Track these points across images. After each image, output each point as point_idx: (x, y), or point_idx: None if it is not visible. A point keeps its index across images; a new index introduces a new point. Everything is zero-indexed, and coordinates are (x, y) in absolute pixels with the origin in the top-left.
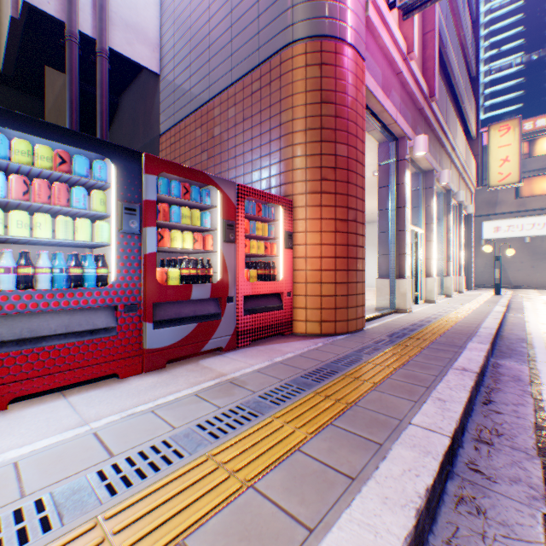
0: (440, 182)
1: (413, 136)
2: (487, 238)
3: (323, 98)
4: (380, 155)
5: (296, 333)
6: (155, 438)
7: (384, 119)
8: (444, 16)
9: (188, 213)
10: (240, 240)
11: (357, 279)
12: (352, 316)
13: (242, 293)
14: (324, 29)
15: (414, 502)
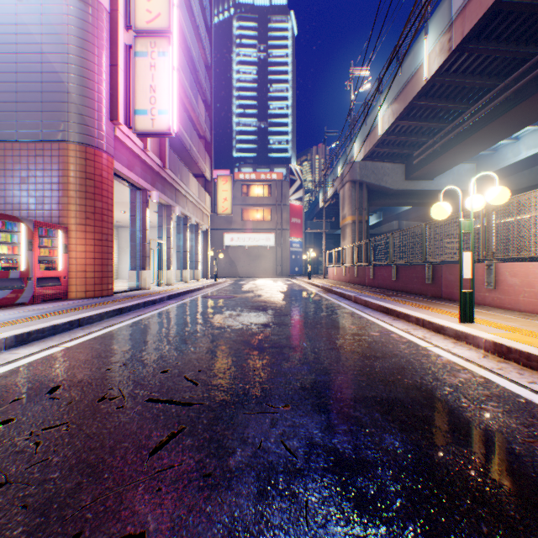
0: (175, 213)
1: (153, 188)
2: (228, 245)
3: (89, 177)
4: (132, 196)
5: (71, 299)
6: (20, 316)
7: (131, 181)
8: (178, 115)
9: (5, 236)
10: (36, 249)
11: (110, 270)
12: (106, 288)
13: (38, 276)
14: (89, 141)
15: (103, 311)
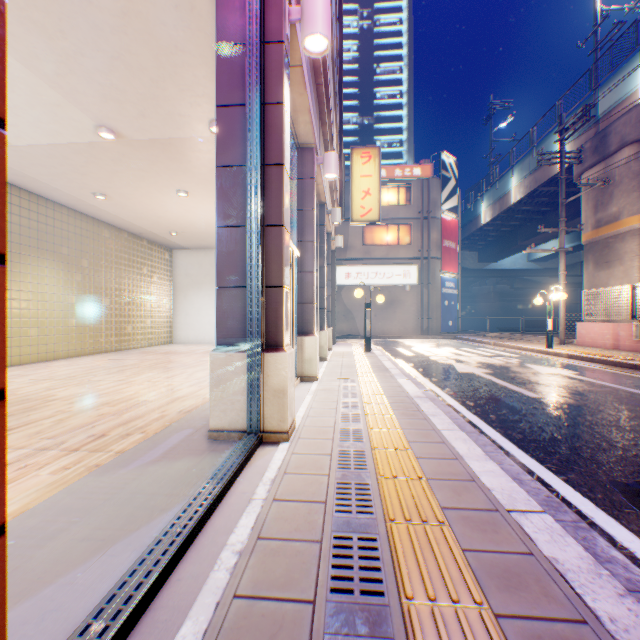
0: (326, 171)
1: None
2: (340, 284)
3: None
4: (220, 17)
5: None
6: None
7: None
8: None
9: None
10: None
11: None
12: None
13: None
14: None
15: None
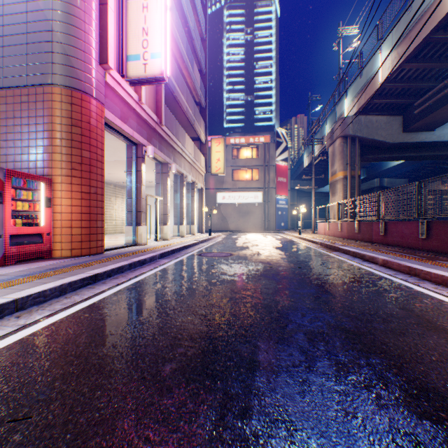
0: (172, 170)
1: (149, 144)
2: (220, 202)
3: (74, 123)
4: (129, 151)
5: (56, 258)
6: None
7: (125, 134)
8: (174, 75)
9: None
10: (8, 202)
11: (99, 225)
12: (95, 245)
13: (10, 233)
14: (75, 84)
15: (65, 282)
